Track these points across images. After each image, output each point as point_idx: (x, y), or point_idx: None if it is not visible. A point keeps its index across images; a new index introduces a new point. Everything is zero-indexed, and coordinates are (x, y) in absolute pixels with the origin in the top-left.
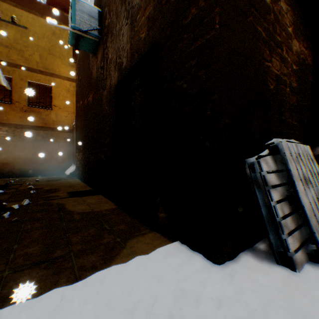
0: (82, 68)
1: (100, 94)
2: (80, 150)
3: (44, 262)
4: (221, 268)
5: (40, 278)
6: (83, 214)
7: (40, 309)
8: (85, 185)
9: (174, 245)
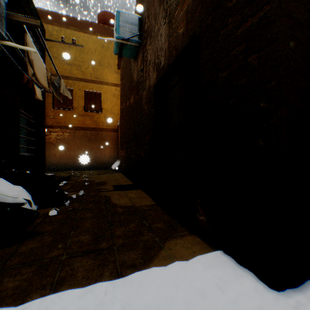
0: (125, 73)
1: (140, 96)
2: (123, 148)
3: (92, 252)
4: (280, 297)
5: (88, 267)
6: (125, 208)
7: (86, 301)
8: (127, 179)
9: (217, 254)
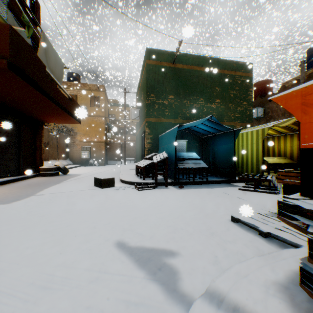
0: None
1: None
2: None
3: None
4: None
5: None
6: None
7: None
8: None
9: None
